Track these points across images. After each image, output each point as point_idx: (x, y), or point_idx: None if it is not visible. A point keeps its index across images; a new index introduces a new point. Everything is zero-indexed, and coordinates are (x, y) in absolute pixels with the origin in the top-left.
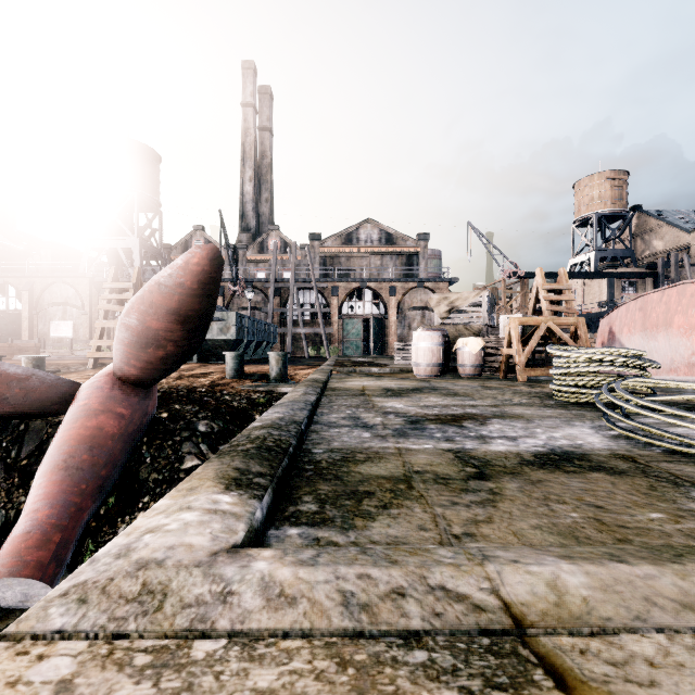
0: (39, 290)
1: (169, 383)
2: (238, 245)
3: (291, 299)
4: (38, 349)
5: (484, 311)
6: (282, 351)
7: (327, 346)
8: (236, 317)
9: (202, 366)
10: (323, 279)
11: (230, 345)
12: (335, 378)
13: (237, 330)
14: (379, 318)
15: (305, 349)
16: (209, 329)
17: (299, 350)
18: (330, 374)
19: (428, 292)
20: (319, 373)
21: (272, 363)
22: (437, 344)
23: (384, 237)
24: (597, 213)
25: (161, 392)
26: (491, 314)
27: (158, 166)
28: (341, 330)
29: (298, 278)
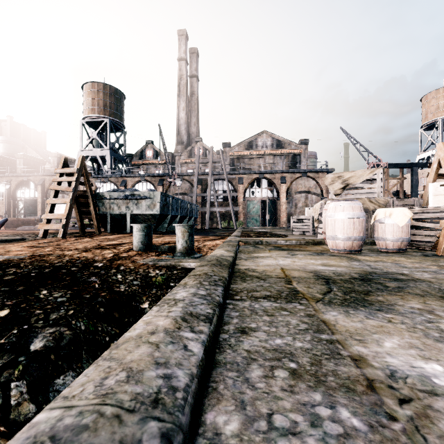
0: (48, 184)
1: (72, 256)
2: (175, 153)
3: (209, 186)
4: (38, 222)
5: (379, 186)
6: (203, 224)
7: (235, 220)
8: (160, 196)
9: (129, 236)
10: (231, 172)
11: (156, 219)
12: (242, 252)
13: (161, 206)
14: (273, 200)
15: (219, 222)
16: (139, 206)
17: (215, 223)
18: (238, 246)
19: (310, 180)
20: (226, 246)
21: (177, 235)
22: (359, 215)
23: (275, 143)
24: (442, 118)
25: (52, 267)
26: (384, 190)
27: (122, 101)
28: (245, 209)
29: (214, 172)
